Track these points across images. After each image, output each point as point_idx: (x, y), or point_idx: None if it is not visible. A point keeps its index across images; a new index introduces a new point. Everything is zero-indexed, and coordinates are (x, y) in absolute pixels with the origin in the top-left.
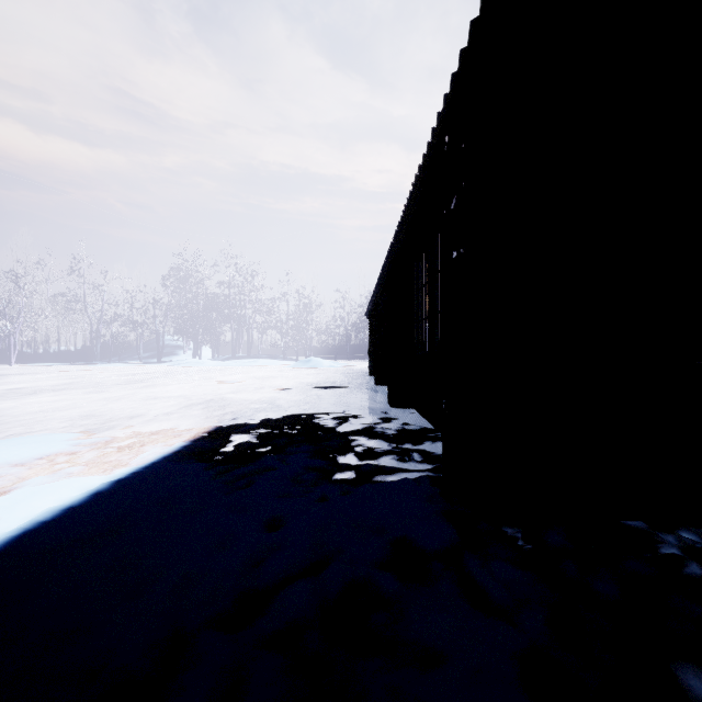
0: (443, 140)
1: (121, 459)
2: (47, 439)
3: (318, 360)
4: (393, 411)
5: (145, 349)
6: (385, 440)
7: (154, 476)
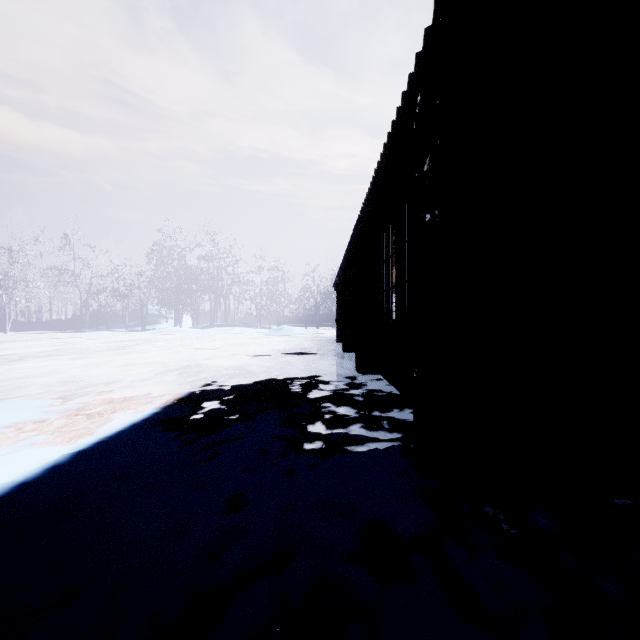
0: (415, 102)
1: (89, 427)
2: (19, 406)
3: (290, 328)
4: (360, 377)
5: (130, 318)
6: (353, 407)
7: (117, 447)
